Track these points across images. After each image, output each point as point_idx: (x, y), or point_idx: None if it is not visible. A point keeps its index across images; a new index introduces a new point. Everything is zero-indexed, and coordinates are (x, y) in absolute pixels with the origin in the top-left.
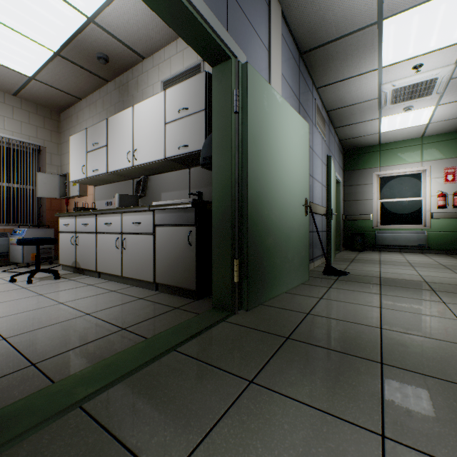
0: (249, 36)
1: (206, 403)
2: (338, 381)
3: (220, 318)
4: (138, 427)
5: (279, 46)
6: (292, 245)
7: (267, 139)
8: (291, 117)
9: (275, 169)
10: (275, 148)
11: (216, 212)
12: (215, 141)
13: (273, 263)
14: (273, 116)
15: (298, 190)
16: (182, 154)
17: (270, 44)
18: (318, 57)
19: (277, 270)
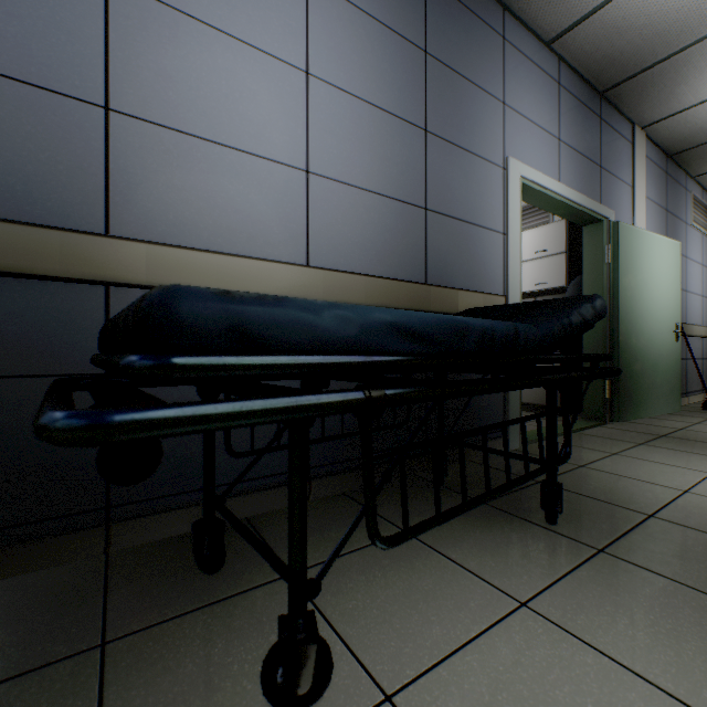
0: (615, 189)
1: (616, 445)
2: (706, 449)
3: (595, 423)
4: (584, 446)
5: (643, 174)
6: (659, 372)
7: (634, 277)
8: (658, 245)
9: (641, 301)
10: (642, 282)
11: (586, 342)
12: (585, 286)
13: (640, 387)
14: (639, 253)
15: (667, 316)
16: (538, 290)
17: (634, 180)
18: (693, 154)
19: (643, 394)
